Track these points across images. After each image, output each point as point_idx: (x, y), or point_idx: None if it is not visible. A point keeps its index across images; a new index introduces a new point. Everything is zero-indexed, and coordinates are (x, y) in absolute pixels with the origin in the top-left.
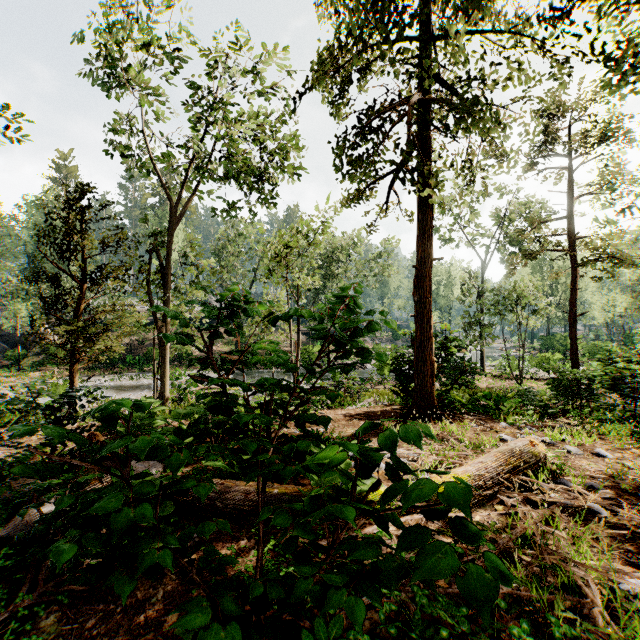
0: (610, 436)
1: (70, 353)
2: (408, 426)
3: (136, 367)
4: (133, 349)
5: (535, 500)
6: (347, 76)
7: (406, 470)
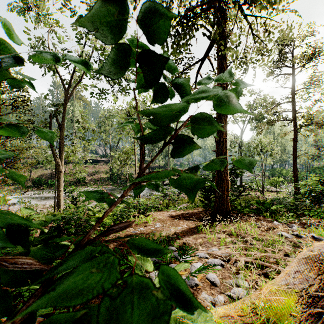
0: None
1: None
2: None
3: (53, 186)
4: (53, 176)
5: None
6: (170, 1)
7: None
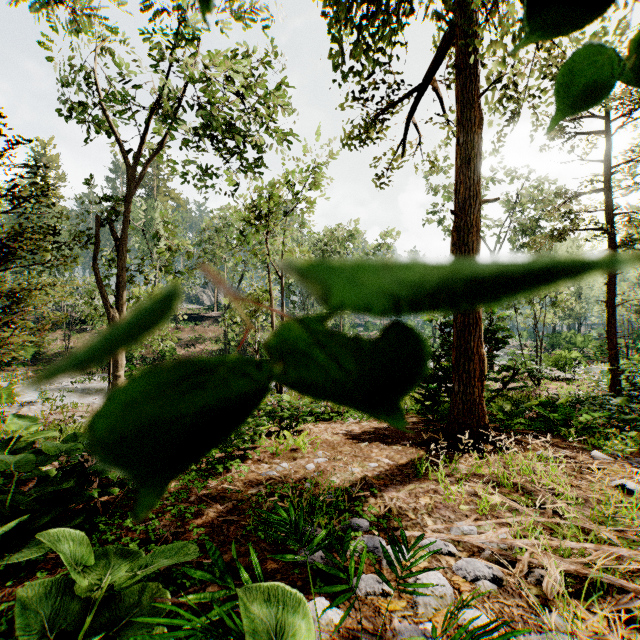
0: None
1: None
2: None
3: None
4: None
5: None
6: None
7: None
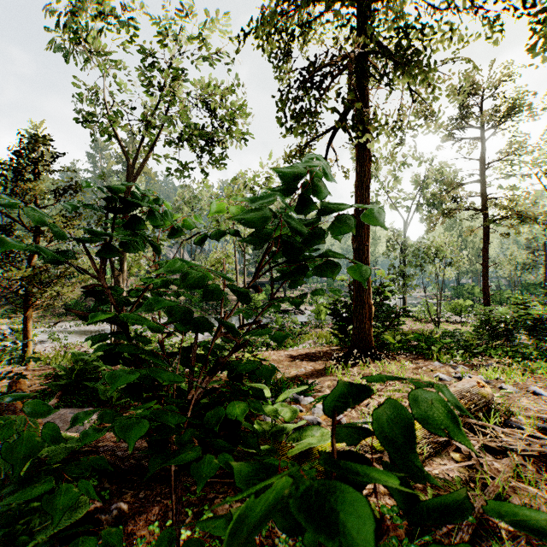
0: (538, 374)
1: (24, 299)
2: (422, 389)
3: None
4: None
5: (491, 446)
6: (289, 41)
7: (418, 469)
